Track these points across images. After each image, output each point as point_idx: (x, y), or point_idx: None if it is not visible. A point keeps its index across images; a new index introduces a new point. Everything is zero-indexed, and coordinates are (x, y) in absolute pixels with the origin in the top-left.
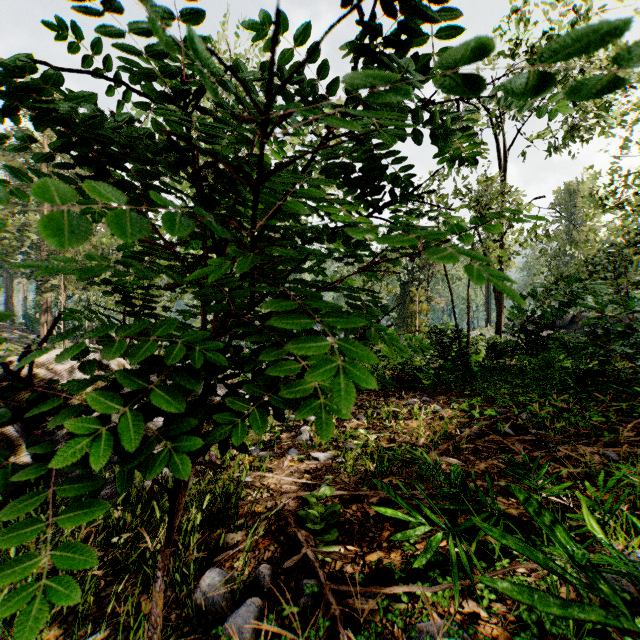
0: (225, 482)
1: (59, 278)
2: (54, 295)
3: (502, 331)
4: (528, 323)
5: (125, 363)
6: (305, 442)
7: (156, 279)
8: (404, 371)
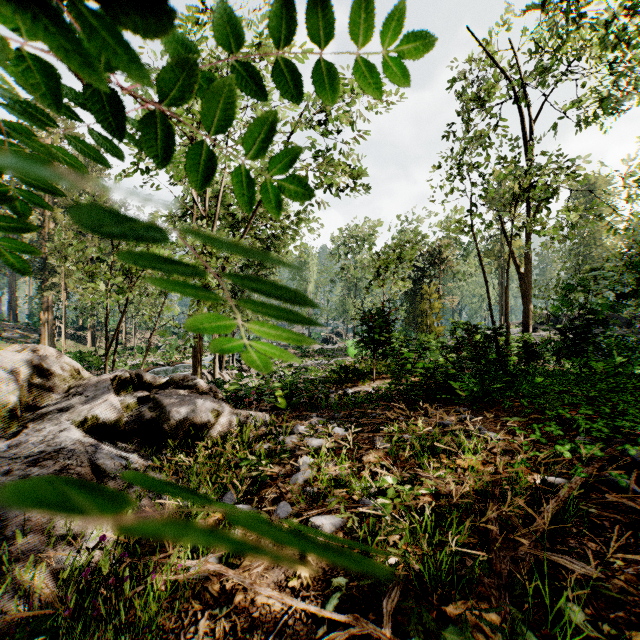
0: (158, 584)
1: (59, 276)
2: (54, 293)
3: (543, 329)
4: (574, 319)
5: (80, 367)
6: (303, 486)
7: (136, 268)
8: (432, 378)
